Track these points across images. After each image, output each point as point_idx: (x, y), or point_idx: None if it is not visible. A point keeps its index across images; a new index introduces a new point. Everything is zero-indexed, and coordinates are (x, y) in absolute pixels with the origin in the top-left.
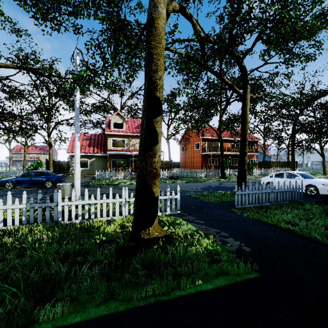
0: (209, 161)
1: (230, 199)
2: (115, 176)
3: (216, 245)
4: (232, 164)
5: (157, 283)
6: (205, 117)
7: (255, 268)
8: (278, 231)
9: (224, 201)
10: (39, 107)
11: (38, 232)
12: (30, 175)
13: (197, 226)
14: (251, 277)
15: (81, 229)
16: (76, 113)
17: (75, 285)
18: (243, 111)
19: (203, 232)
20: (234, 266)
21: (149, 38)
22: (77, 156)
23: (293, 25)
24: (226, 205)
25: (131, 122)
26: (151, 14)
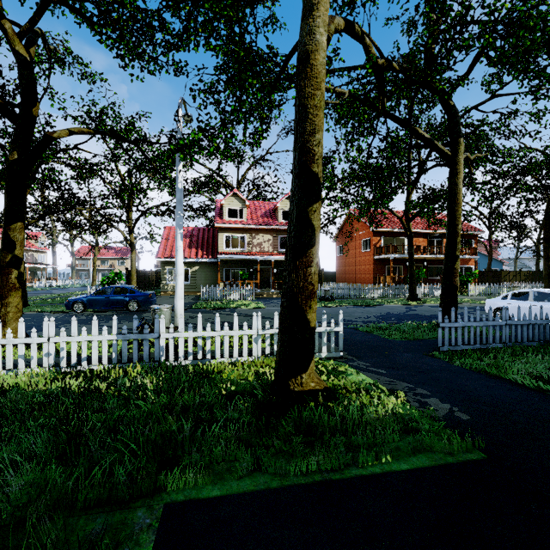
0: (388, 271)
1: (429, 335)
2: (230, 295)
3: (409, 408)
4: (429, 275)
5: (322, 455)
6: (383, 195)
7: (480, 445)
8: (518, 391)
9: (417, 339)
10: (121, 189)
11: (138, 376)
12: (106, 292)
13: (374, 377)
14: (473, 458)
15: (194, 374)
16: (177, 197)
17: (206, 448)
18: (451, 184)
19: (386, 387)
20: (442, 440)
21: (301, 82)
22: (180, 264)
23: (547, 30)
24: (422, 345)
25: (256, 207)
26: (305, 45)
